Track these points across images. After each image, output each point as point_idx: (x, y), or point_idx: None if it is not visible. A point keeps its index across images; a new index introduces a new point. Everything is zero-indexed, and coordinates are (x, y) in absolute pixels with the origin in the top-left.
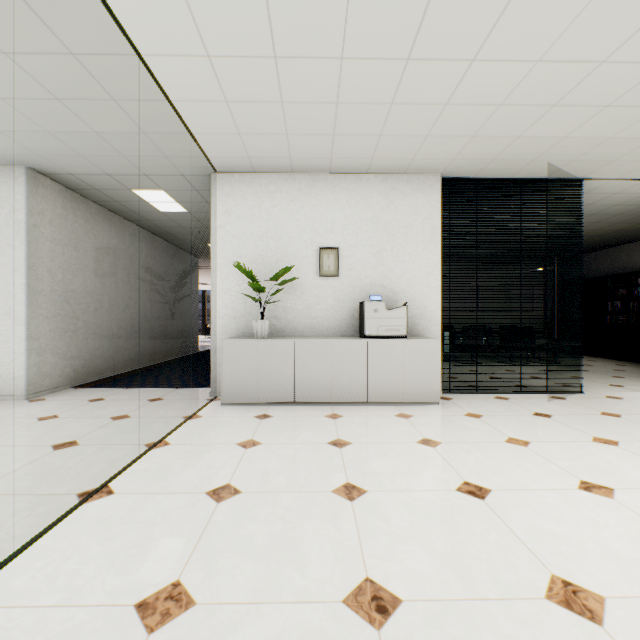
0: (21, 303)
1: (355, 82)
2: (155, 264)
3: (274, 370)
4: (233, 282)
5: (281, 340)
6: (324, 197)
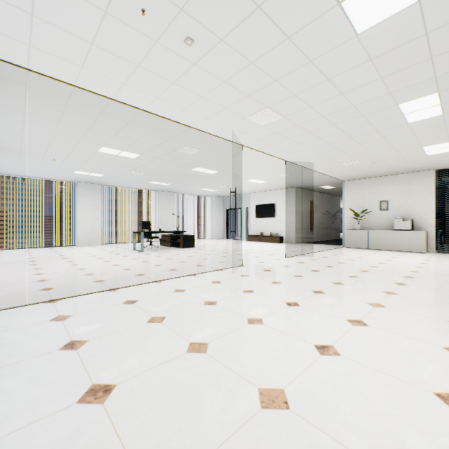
0: (294, 220)
1: (377, 168)
2: (322, 204)
3: (361, 239)
4: (349, 213)
5: (363, 230)
6: (382, 184)
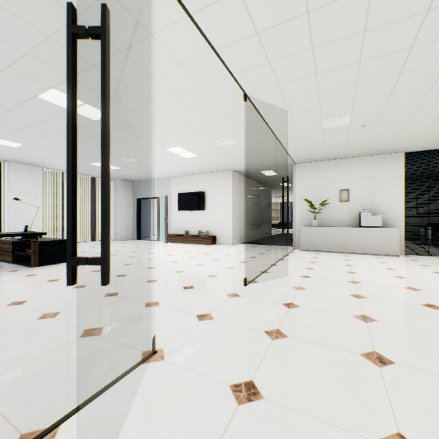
0: (230, 214)
1: (353, 141)
2: (258, 195)
3: (320, 238)
4: (302, 205)
5: (323, 227)
6: (341, 168)
